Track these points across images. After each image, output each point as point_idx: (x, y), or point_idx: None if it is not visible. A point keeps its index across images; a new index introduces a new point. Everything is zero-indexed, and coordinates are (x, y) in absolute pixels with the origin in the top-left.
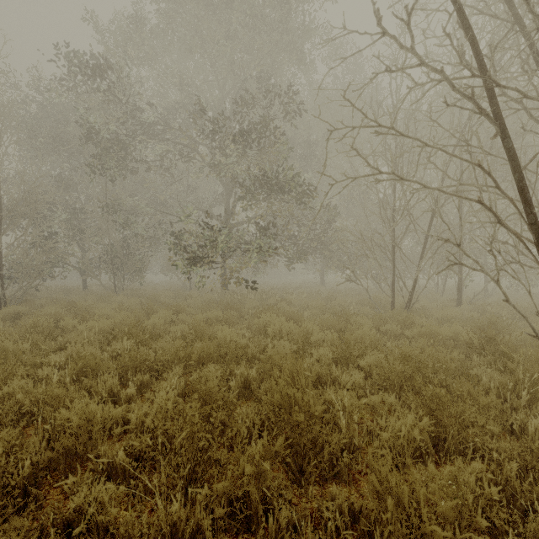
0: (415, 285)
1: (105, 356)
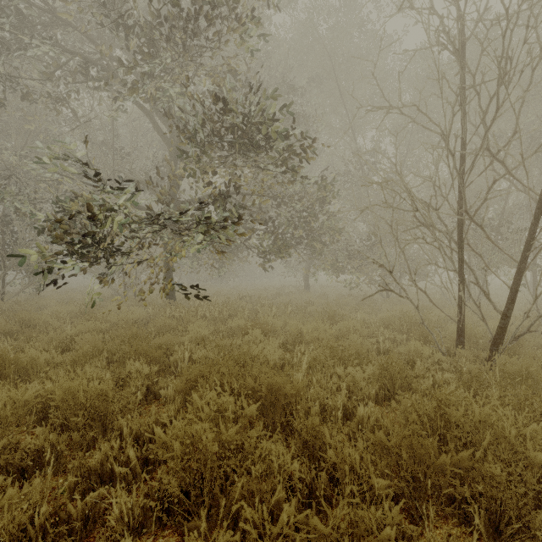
0: (515, 297)
1: None
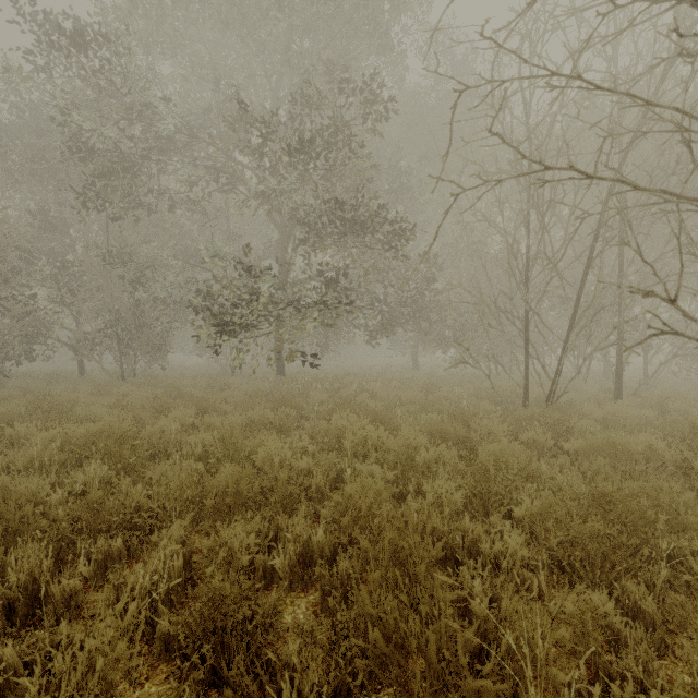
0: (561, 368)
1: (58, 495)
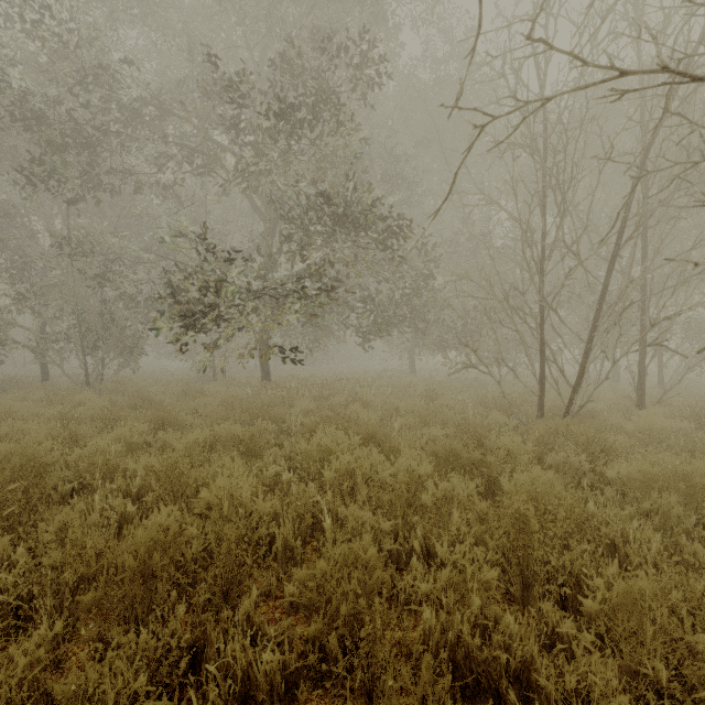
0: (583, 373)
1: None
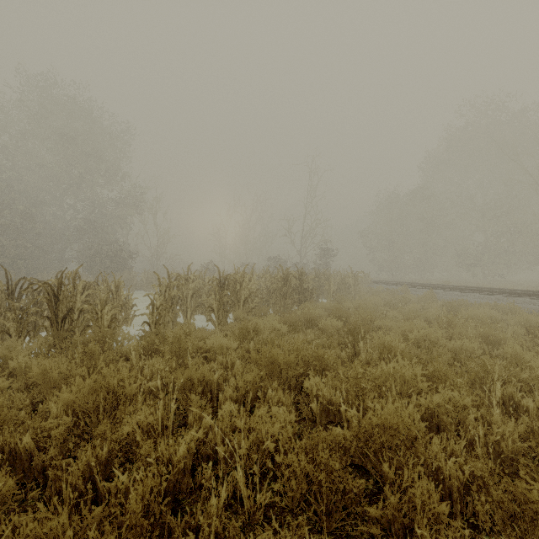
0: None
1: None
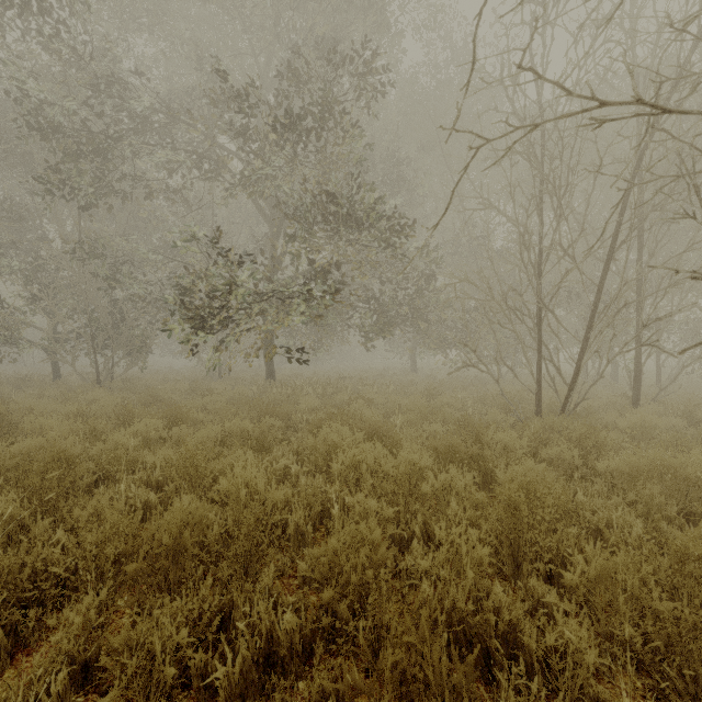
0: (579, 372)
1: None
